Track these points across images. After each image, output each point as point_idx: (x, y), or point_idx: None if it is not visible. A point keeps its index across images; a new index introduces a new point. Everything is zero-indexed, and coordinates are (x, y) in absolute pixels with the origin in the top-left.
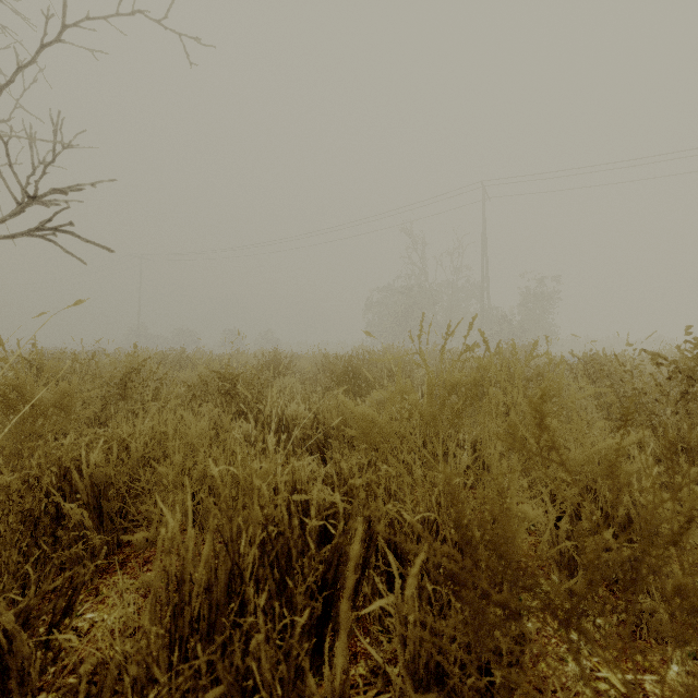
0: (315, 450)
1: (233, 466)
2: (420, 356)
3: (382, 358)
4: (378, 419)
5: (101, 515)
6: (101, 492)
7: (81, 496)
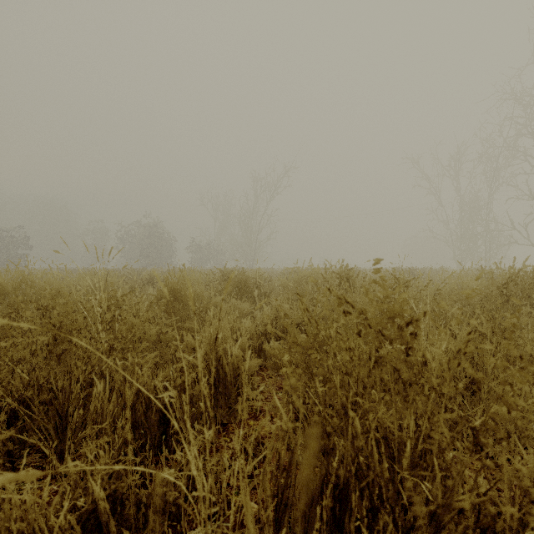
0: None
1: None
2: None
3: None
4: None
5: None
6: None
7: None
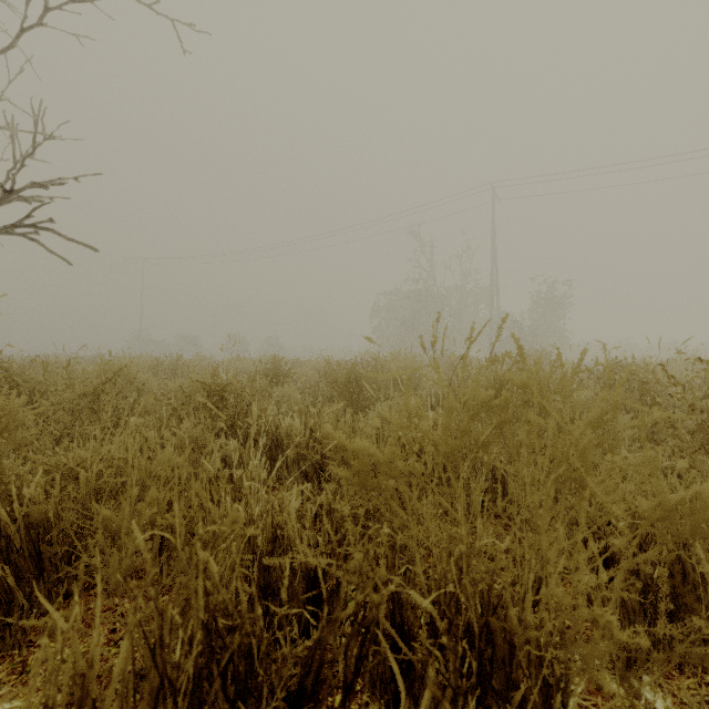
0: (311, 472)
1: (193, 510)
2: (434, 369)
3: (388, 365)
4: (379, 455)
5: (41, 562)
6: (40, 534)
7: (12, 541)
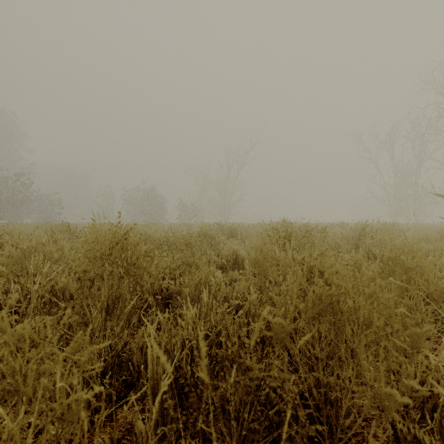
0: None
1: None
2: None
3: None
4: None
5: None
6: None
7: None
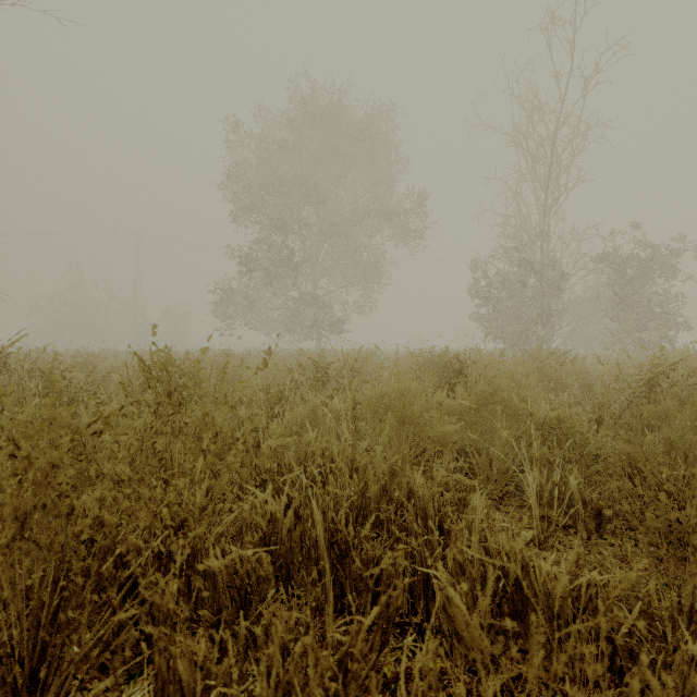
0: None
1: None
2: None
3: None
4: None
5: None
6: None
7: None
